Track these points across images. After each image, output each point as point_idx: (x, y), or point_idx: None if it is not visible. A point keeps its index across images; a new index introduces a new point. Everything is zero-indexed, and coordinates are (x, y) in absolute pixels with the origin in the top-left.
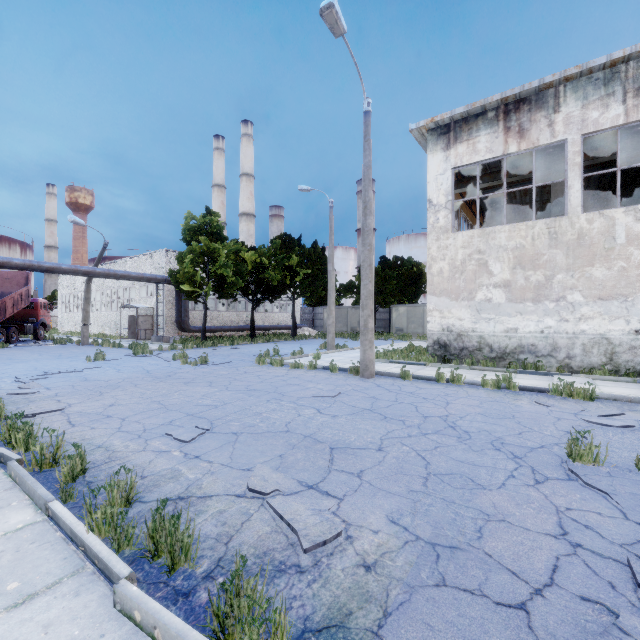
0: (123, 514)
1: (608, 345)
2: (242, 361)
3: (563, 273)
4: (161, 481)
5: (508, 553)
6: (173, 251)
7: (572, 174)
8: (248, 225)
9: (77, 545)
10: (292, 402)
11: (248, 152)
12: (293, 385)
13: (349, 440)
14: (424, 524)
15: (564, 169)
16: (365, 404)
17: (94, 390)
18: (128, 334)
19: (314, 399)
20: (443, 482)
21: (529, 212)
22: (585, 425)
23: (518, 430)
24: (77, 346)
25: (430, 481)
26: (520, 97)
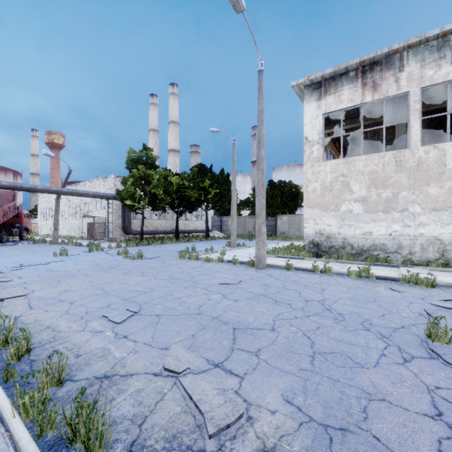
0: (46, 400)
1: (440, 244)
2: (168, 256)
3: (406, 191)
4: (92, 360)
5: (394, 436)
6: (120, 176)
7: (413, 117)
8: (174, 158)
9: (6, 428)
10: (204, 289)
11: (174, 106)
12: (205, 275)
13: (248, 321)
14: (315, 404)
15: (405, 114)
16: (260, 290)
17: (54, 279)
18: (87, 236)
19: (221, 286)
20: (327, 361)
21: (377, 148)
22: (433, 308)
23: (381, 312)
24: (49, 245)
25: (316, 360)
26: (374, 60)
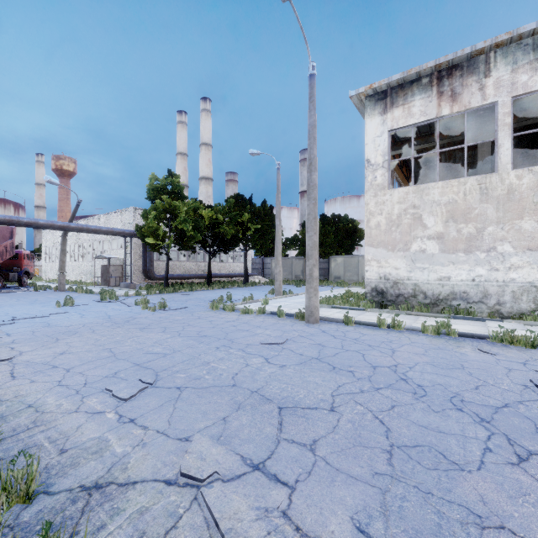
0: None
1: (537, 292)
2: (198, 306)
3: (493, 226)
4: (82, 458)
5: None
6: (140, 209)
7: (502, 134)
8: (207, 187)
9: None
10: (240, 350)
11: (207, 125)
12: (242, 331)
13: (298, 397)
14: (402, 535)
15: (491, 131)
16: (312, 352)
17: (51, 336)
18: (101, 281)
19: (262, 346)
20: (411, 459)
21: (452, 174)
22: None
23: (473, 384)
24: (54, 292)
25: (395, 457)
26: (452, 64)
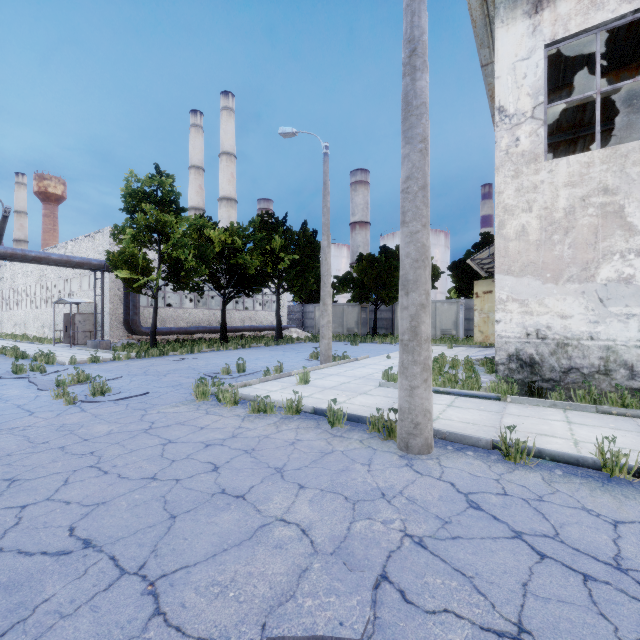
0: None
1: None
2: (174, 389)
3: None
4: None
5: None
6: None
7: None
8: (229, 211)
9: None
10: None
11: (229, 128)
12: (227, 502)
13: None
14: None
15: None
16: None
17: None
18: (64, 337)
19: None
20: None
21: None
22: None
23: None
24: None
25: None
26: None
